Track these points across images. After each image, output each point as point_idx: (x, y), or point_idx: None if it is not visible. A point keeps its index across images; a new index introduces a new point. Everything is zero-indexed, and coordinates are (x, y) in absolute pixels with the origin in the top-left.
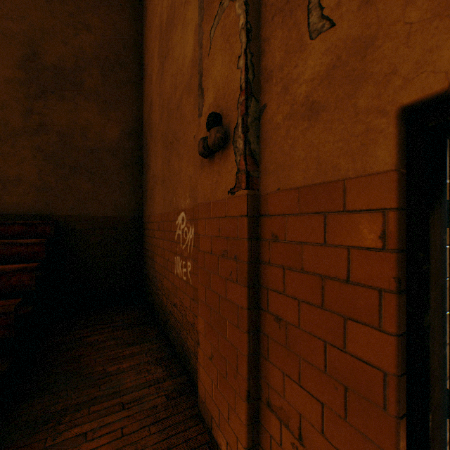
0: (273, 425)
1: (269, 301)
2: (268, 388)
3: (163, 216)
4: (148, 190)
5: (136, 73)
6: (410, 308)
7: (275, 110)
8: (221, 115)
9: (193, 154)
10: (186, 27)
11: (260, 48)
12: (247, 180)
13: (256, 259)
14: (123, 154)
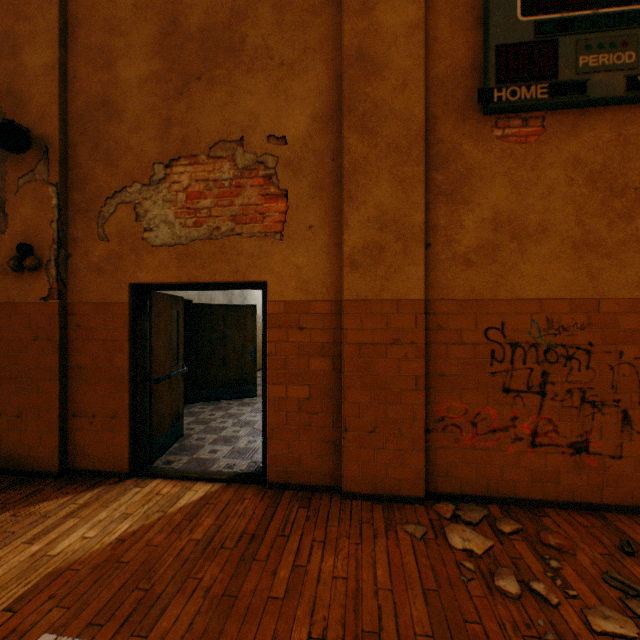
0: (79, 423)
1: (76, 360)
2: (75, 407)
3: None
4: None
5: None
6: (134, 346)
7: (80, 261)
8: (33, 246)
9: None
10: None
11: (69, 221)
12: (60, 294)
13: (66, 339)
14: None
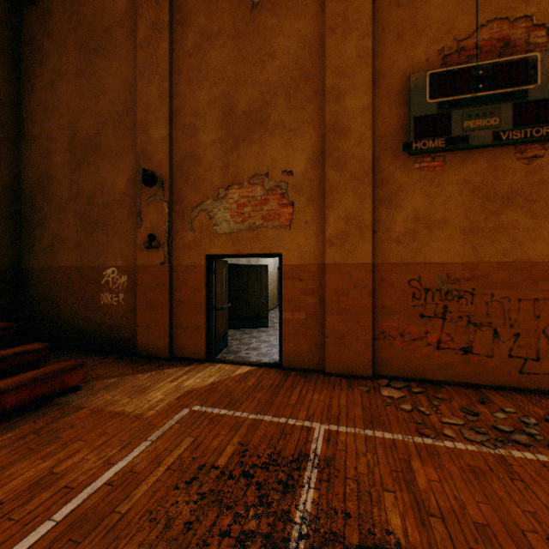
0: (178, 331)
1: (177, 297)
2: (176, 322)
3: (80, 269)
4: (40, 245)
5: (14, 132)
6: (208, 289)
7: (179, 242)
8: (156, 235)
9: (127, 239)
10: (118, 169)
11: (173, 221)
12: (169, 261)
13: (172, 285)
14: (0, 207)
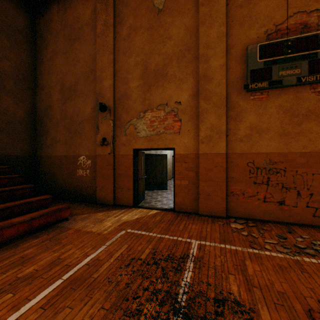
0: (118, 190)
1: (117, 172)
2: (117, 185)
3: (66, 156)
4: (46, 144)
5: (33, 84)
6: (134, 167)
7: (118, 142)
8: (106, 138)
9: (91, 140)
10: (86, 103)
11: (115, 130)
12: (113, 152)
13: (114, 165)
14: (26, 124)
